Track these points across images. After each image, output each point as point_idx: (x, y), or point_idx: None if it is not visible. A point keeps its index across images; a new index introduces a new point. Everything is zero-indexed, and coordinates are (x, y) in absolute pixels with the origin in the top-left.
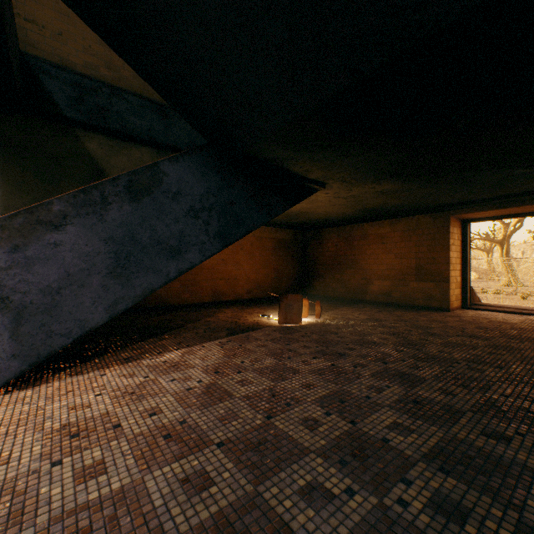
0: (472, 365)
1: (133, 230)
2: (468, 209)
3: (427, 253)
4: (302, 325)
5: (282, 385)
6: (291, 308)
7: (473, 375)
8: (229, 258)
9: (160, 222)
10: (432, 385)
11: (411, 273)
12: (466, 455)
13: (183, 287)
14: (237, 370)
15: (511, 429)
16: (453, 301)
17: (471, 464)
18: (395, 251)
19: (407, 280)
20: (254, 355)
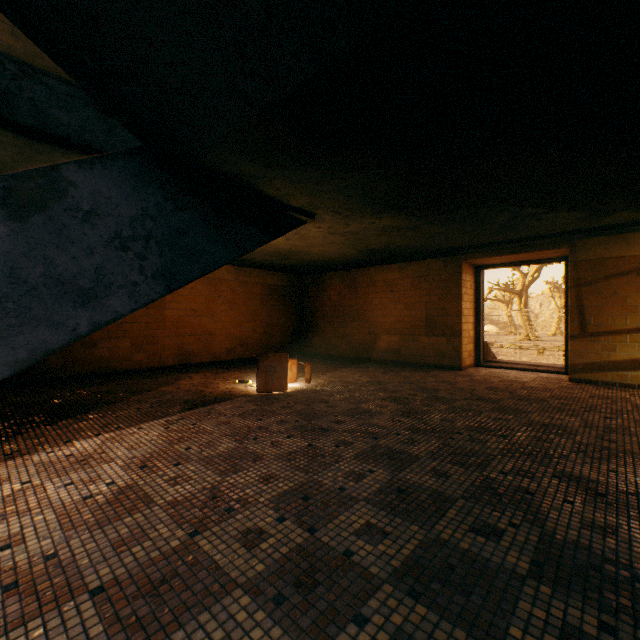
0: (475, 434)
1: (11, 263)
2: (480, 254)
3: (439, 303)
4: (287, 393)
5: (231, 481)
6: (274, 371)
7: (473, 449)
8: (203, 307)
9: (62, 252)
10: (425, 464)
11: (422, 326)
12: (447, 565)
13: (136, 346)
14: (175, 461)
15: (504, 519)
16: (466, 358)
17: (451, 578)
18: (405, 301)
19: (417, 335)
20: (208, 437)
